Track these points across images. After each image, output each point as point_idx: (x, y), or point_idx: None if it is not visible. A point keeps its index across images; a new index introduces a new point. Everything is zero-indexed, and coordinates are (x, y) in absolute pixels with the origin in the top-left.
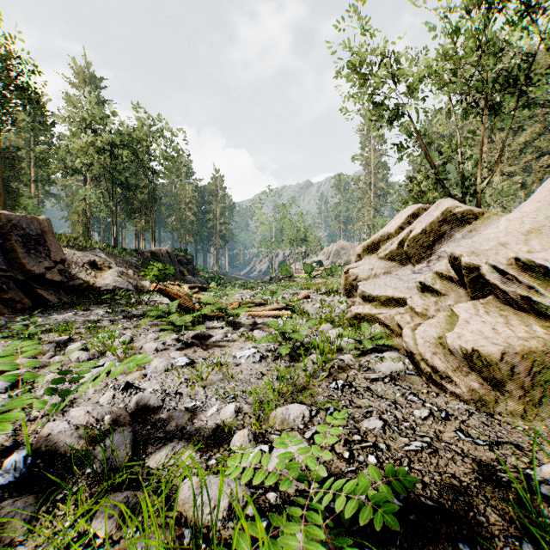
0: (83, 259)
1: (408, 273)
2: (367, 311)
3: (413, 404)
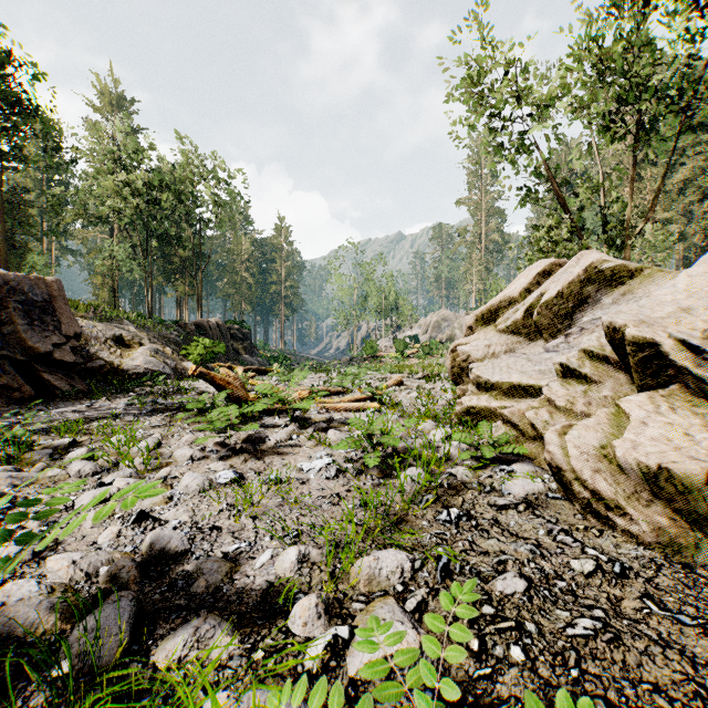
0: (106, 334)
1: (539, 352)
2: (484, 404)
3: (567, 548)
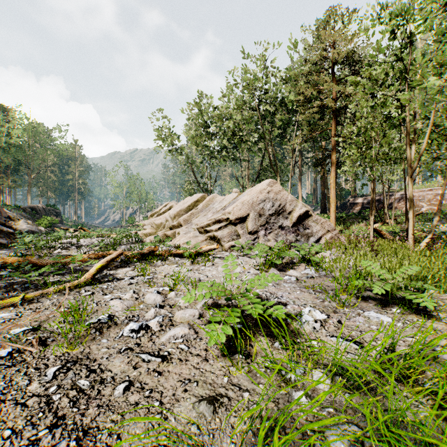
0: None
1: None
2: None
3: None
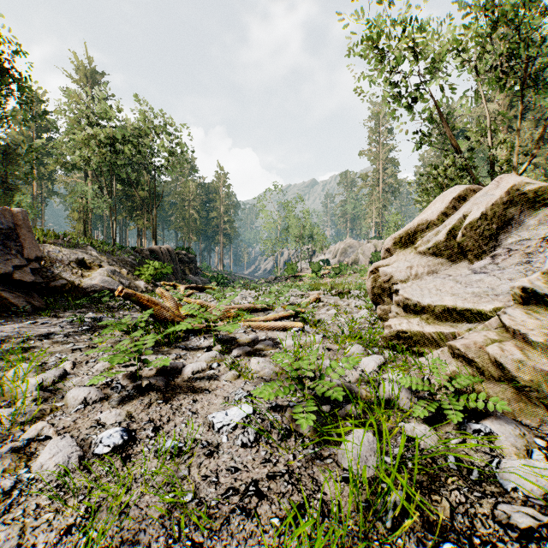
0: (70, 257)
1: (466, 273)
2: (417, 328)
3: None
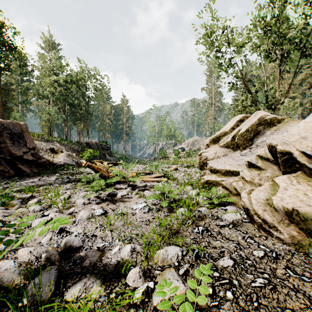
0: (46, 147)
1: (238, 155)
2: (213, 179)
3: (251, 245)
